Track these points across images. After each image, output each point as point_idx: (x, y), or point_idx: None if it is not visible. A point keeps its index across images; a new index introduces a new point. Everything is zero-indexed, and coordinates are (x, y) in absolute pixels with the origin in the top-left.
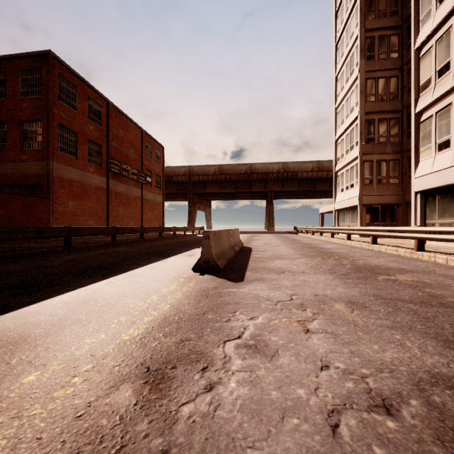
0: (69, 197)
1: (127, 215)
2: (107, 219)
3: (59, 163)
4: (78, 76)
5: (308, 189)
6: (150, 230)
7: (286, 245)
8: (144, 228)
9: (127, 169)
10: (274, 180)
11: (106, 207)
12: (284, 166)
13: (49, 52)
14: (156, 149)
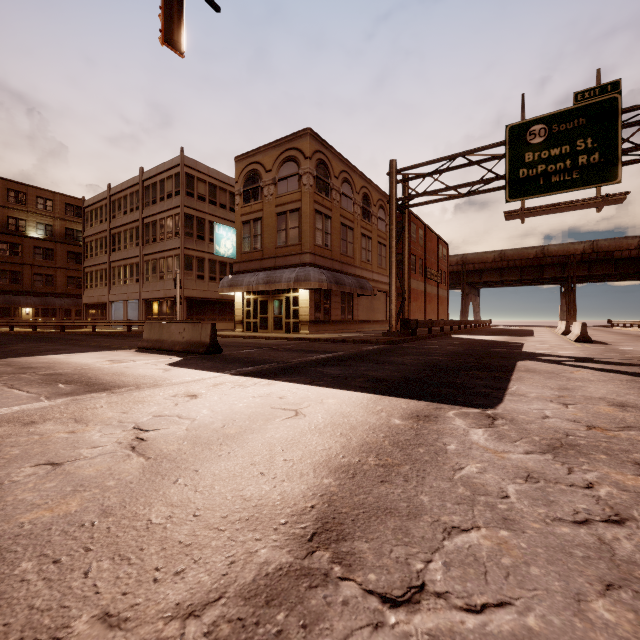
0: (413, 300)
1: (431, 310)
2: (424, 314)
3: (411, 279)
4: (416, 217)
5: (632, 271)
6: (474, 322)
7: (599, 332)
8: (473, 321)
9: (433, 273)
10: (576, 263)
11: (424, 305)
12: (591, 245)
13: (410, 211)
14: (443, 248)
